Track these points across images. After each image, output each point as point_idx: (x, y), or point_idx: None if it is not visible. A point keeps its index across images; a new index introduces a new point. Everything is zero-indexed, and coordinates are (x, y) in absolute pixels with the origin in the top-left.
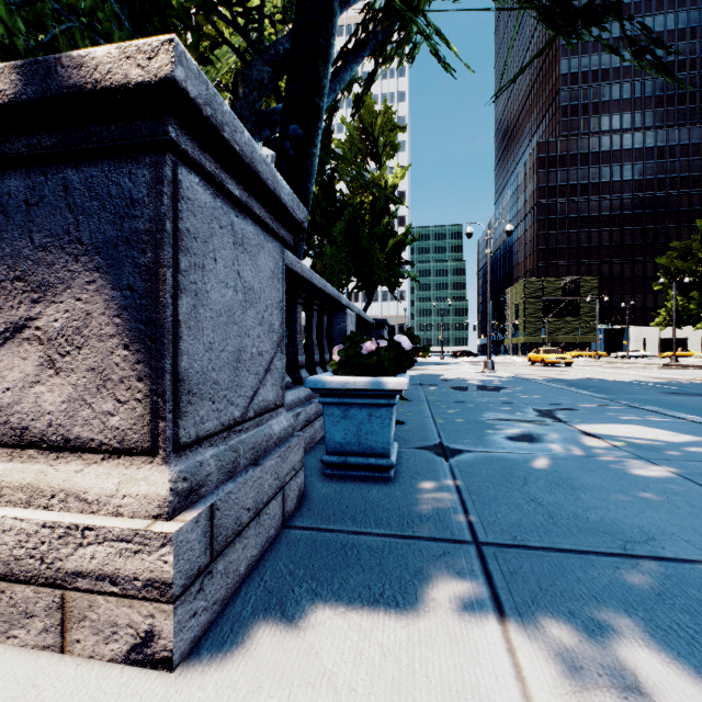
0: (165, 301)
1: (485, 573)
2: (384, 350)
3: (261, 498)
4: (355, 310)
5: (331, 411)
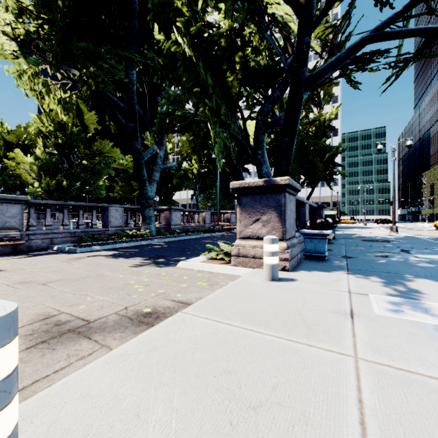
0: (285, 216)
1: (347, 271)
2: (323, 222)
3: (295, 254)
4: (309, 203)
5: (306, 240)
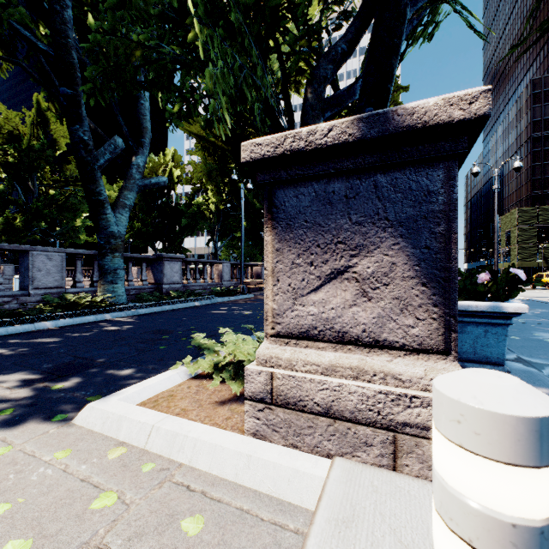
0: (456, 255)
1: None
2: (498, 281)
3: None
4: None
5: None
